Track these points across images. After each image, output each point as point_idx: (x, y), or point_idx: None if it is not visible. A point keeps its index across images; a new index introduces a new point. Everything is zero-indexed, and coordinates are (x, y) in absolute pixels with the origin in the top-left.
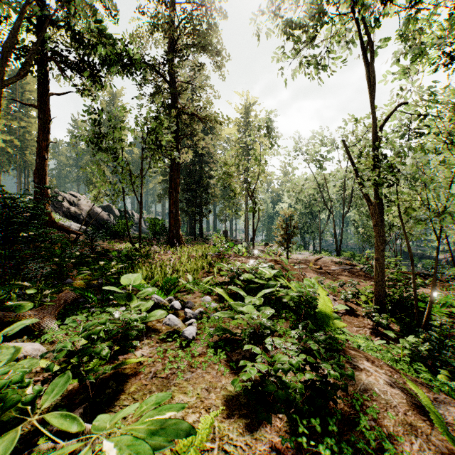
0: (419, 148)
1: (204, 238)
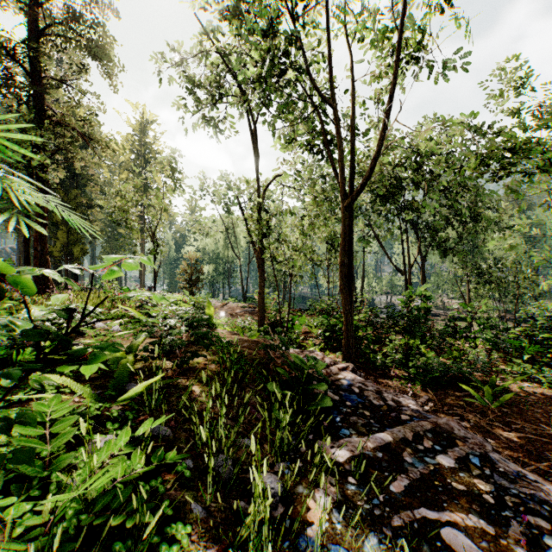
0: (289, 211)
1: (81, 287)
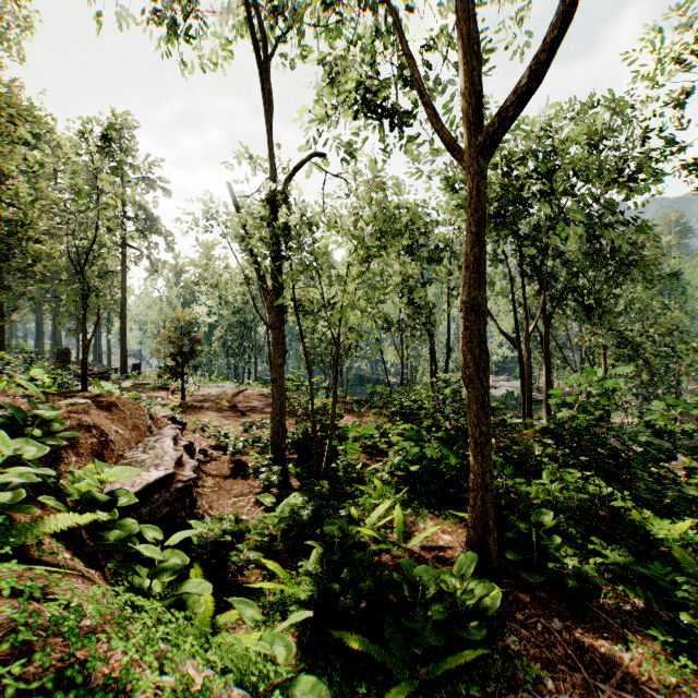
0: (335, 221)
1: None
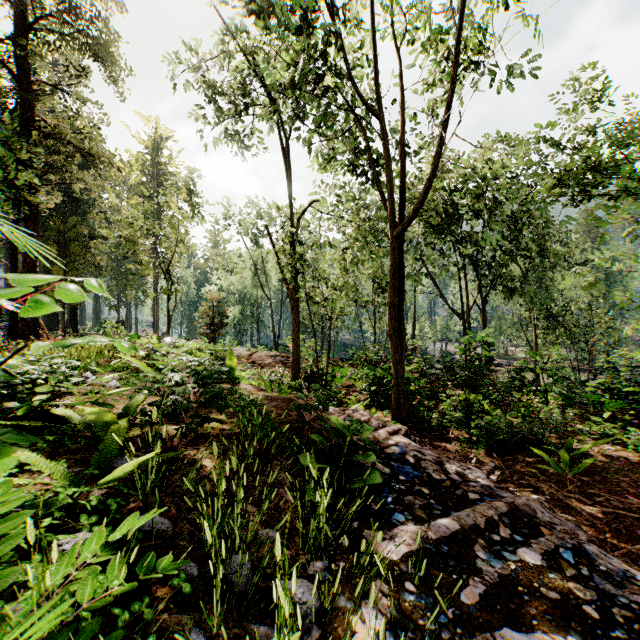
0: (328, 243)
1: (81, 333)
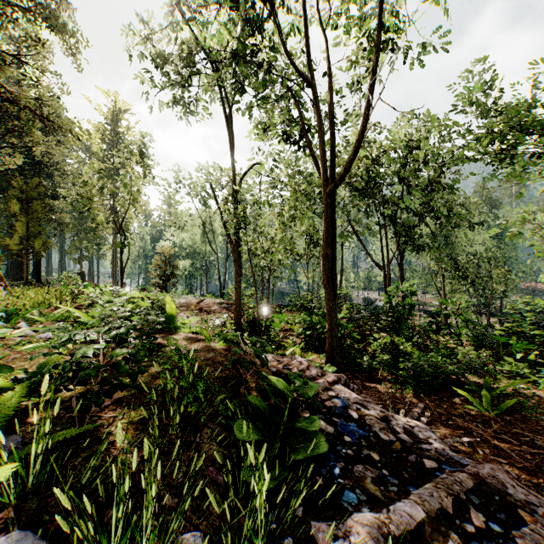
0: (267, 201)
1: (44, 283)
